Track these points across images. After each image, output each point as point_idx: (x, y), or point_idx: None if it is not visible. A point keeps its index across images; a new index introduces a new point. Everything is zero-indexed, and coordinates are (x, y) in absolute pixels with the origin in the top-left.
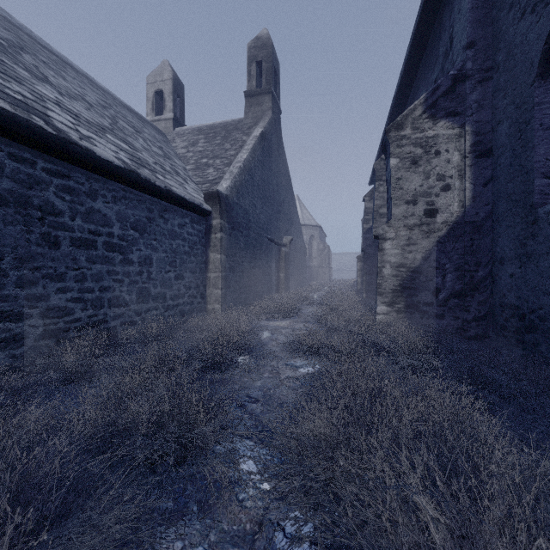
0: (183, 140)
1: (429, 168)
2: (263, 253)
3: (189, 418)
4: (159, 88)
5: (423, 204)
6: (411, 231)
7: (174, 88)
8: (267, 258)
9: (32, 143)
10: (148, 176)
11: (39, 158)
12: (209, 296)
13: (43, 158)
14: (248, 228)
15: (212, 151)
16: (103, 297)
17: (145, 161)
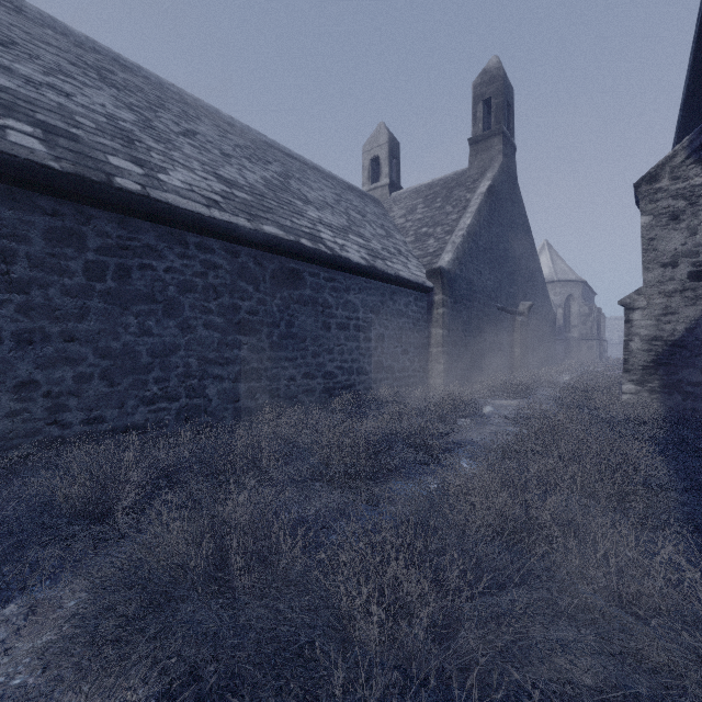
0: (400, 208)
1: (695, 222)
2: (490, 326)
3: (427, 438)
4: (375, 155)
5: (686, 265)
6: (669, 298)
7: (389, 151)
8: (496, 330)
9: (319, 263)
10: (382, 267)
11: (321, 271)
12: (431, 371)
13: (323, 270)
14: (472, 299)
15: (432, 218)
16: (353, 367)
17: (376, 250)
